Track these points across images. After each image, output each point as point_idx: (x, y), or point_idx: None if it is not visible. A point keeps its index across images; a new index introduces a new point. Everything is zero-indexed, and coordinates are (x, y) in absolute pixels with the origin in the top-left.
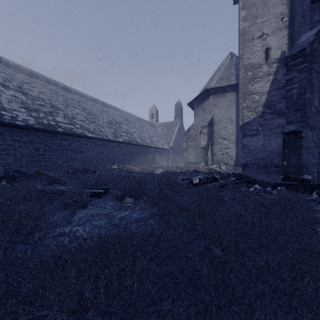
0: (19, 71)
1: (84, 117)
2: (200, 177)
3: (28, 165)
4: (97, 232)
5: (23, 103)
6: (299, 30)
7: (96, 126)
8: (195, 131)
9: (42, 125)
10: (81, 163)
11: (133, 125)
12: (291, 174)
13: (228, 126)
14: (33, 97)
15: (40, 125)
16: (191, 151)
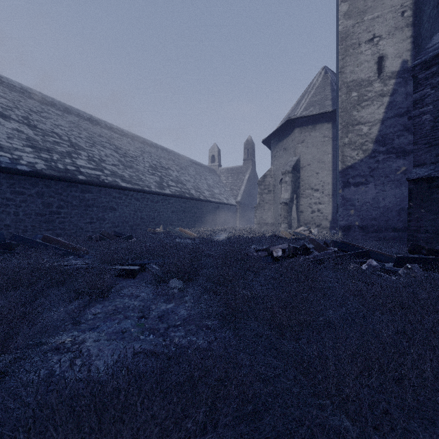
0: (26, 96)
1: (116, 160)
2: (284, 246)
3: (35, 227)
4: (116, 345)
5: (29, 139)
6: (430, 27)
7: (134, 173)
8: (273, 179)
9: (56, 170)
10: (111, 225)
11: (186, 172)
12: (422, 242)
13: (321, 172)
14: (44, 132)
15: (53, 171)
16: (267, 208)
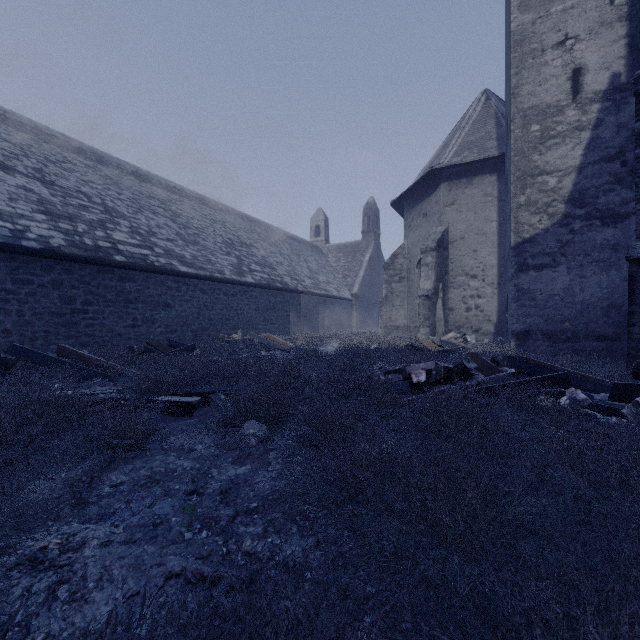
0: (41, 139)
1: (174, 233)
2: (429, 366)
3: (49, 334)
4: (135, 558)
5: (42, 202)
6: None
7: (199, 252)
8: (407, 261)
9: (81, 248)
10: (165, 330)
11: (278, 250)
12: None
13: (480, 249)
14: (66, 191)
15: (76, 249)
16: (398, 303)
